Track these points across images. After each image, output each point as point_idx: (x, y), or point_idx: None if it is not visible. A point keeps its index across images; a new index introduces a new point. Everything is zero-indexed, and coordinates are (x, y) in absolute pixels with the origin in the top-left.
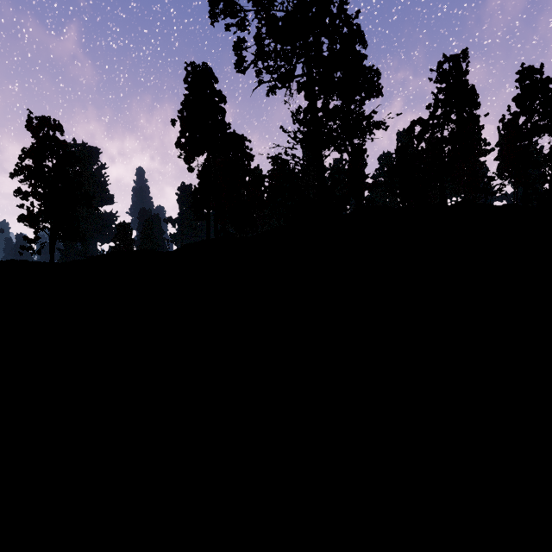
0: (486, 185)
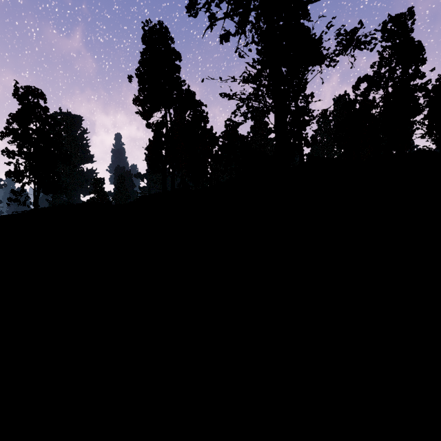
0: (440, 136)
